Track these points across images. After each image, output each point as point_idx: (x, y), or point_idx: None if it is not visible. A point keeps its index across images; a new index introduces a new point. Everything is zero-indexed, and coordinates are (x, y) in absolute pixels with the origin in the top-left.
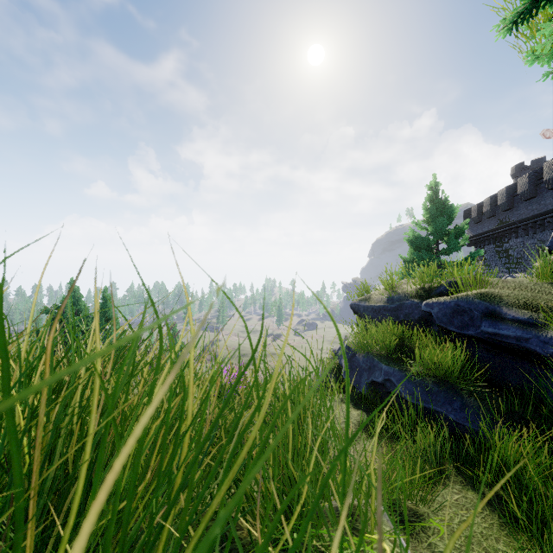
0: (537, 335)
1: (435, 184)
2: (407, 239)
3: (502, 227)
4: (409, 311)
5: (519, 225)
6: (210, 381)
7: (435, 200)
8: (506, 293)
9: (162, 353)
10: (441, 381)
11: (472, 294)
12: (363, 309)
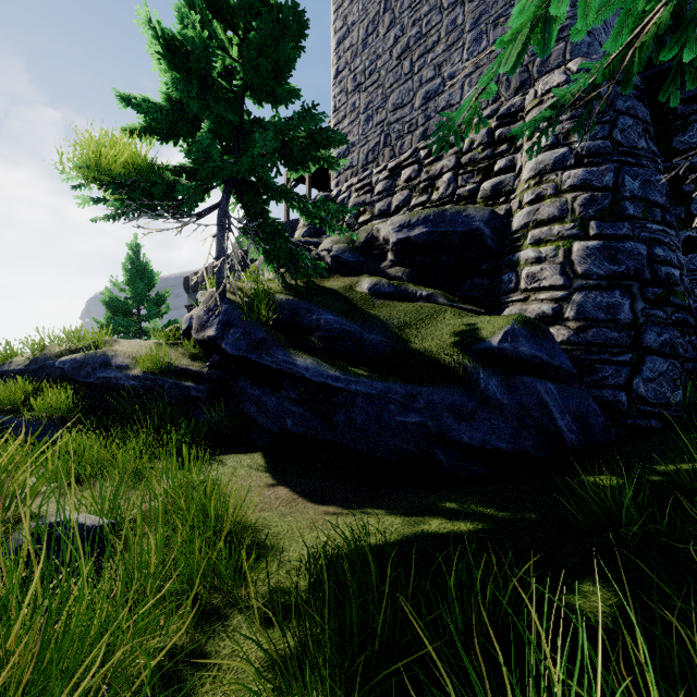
0: (127, 374)
1: (136, 245)
2: (103, 301)
3: None
4: (51, 370)
5: None
6: None
7: (136, 262)
8: (123, 349)
9: None
10: (56, 418)
11: (98, 351)
12: (1, 375)
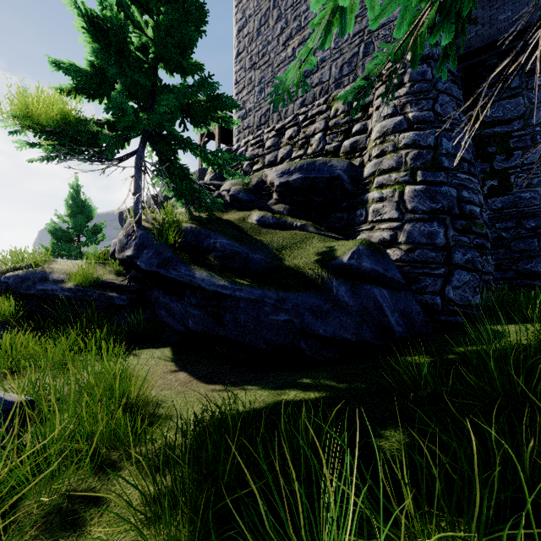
0: (62, 287)
1: (77, 185)
2: (48, 230)
3: None
4: None
5: None
6: None
7: (77, 199)
8: (59, 267)
9: None
10: None
11: (38, 268)
12: None
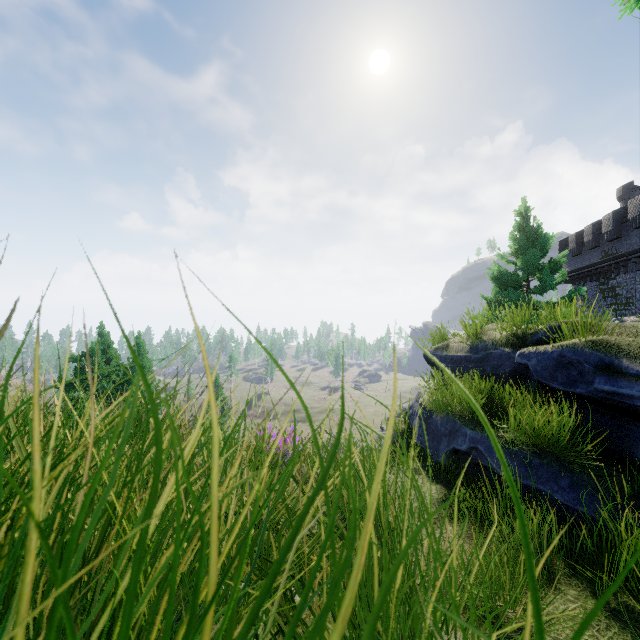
0: None
1: (524, 209)
2: (490, 276)
3: (607, 260)
4: (498, 363)
5: (630, 258)
6: (253, 465)
7: (526, 228)
8: (626, 341)
9: (159, 462)
10: (542, 451)
11: (580, 342)
12: (440, 360)
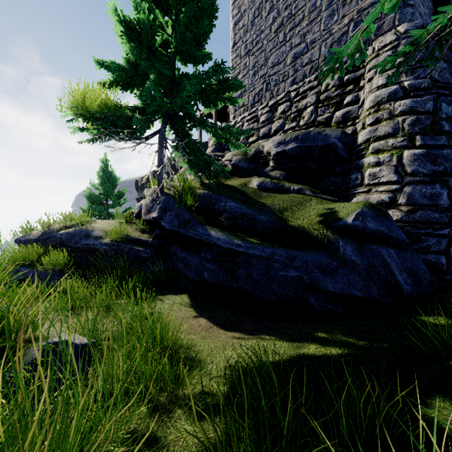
0: (101, 242)
1: (105, 160)
2: (85, 195)
3: None
4: (54, 239)
5: None
6: None
7: (106, 171)
8: (98, 226)
9: None
10: (57, 270)
11: (83, 227)
12: (24, 242)
